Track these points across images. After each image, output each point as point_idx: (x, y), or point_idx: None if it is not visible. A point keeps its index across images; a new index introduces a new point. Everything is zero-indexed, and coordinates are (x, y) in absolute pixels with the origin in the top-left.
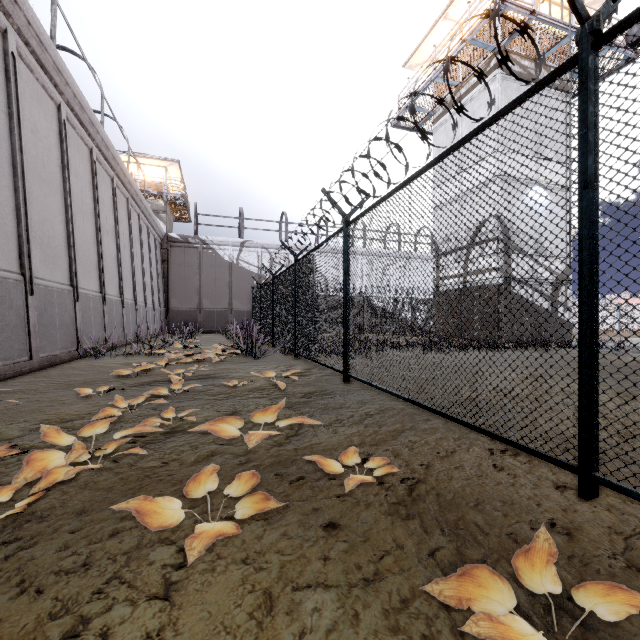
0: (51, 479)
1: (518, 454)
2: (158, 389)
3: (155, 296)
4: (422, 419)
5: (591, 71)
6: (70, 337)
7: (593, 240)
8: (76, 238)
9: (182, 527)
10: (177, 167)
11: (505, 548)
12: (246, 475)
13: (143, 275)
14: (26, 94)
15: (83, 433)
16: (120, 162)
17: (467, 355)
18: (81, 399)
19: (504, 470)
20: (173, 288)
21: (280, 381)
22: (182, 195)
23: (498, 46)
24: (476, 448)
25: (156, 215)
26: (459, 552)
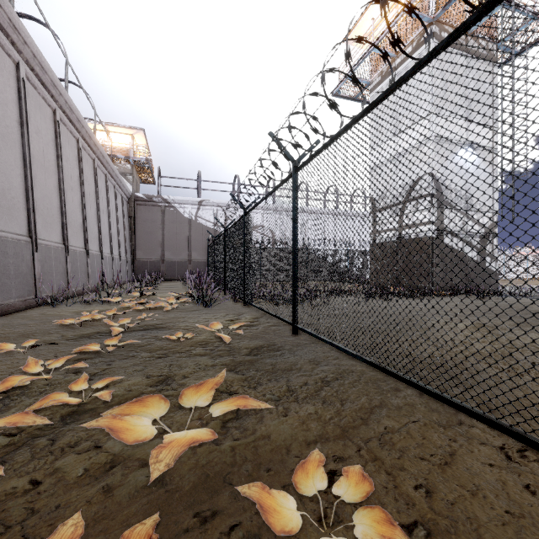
0: None
1: None
2: (90, 345)
3: (122, 248)
4: (390, 388)
5: None
6: (27, 286)
7: None
8: (36, 192)
9: None
10: (142, 135)
11: None
12: None
13: (109, 229)
14: None
15: None
16: (85, 125)
17: (406, 302)
18: (2, 357)
19: None
20: (139, 241)
21: (226, 333)
22: (146, 159)
23: None
24: (481, 445)
25: (124, 177)
26: None
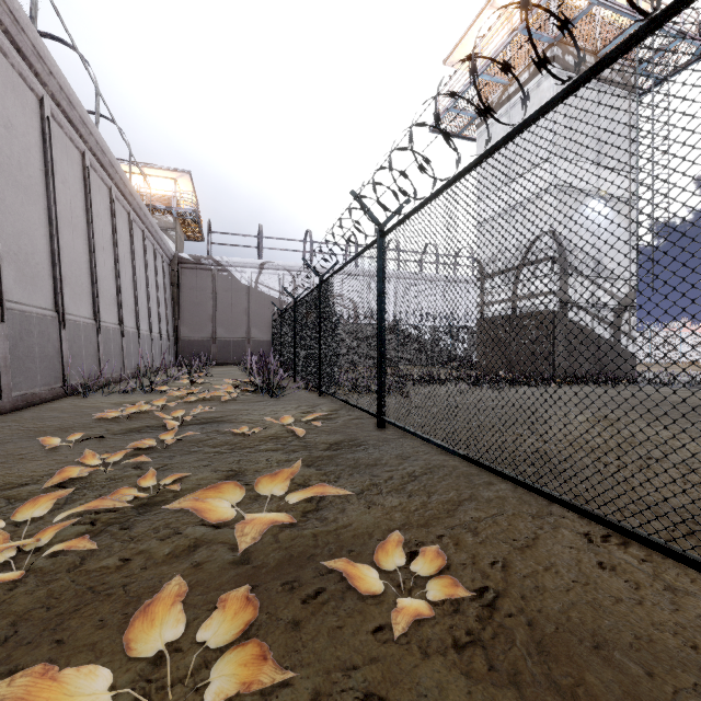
0: None
1: (628, 543)
2: (145, 439)
3: (163, 324)
4: (482, 483)
5: None
6: (54, 372)
7: None
8: (63, 255)
9: None
10: (188, 179)
11: None
12: (235, 594)
13: (148, 300)
14: None
15: (16, 513)
16: (119, 170)
17: (520, 392)
18: (46, 453)
19: (618, 574)
20: (184, 315)
21: (300, 426)
22: (194, 210)
23: None
24: (566, 532)
25: (164, 233)
26: None
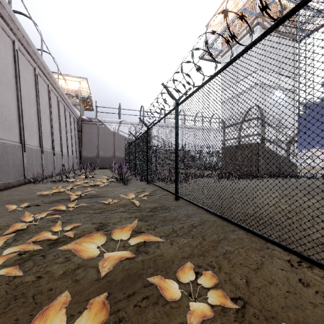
0: None
1: (312, 266)
2: (59, 206)
3: (74, 149)
4: (230, 230)
5: None
6: (19, 172)
7: None
8: (24, 116)
9: None
10: (86, 81)
11: None
12: (94, 304)
13: (66, 138)
14: None
15: None
16: (52, 76)
17: (242, 182)
18: (9, 213)
19: (311, 287)
20: (84, 145)
21: (137, 199)
22: (88, 96)
23: None
24: (277, 259)
25: (75, 107)
26: None
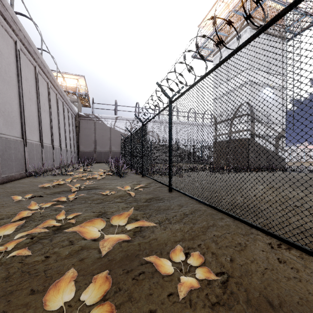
0: None
1: (290, 248)
2: (61, 197)
3: (72, 144)
4: (218, 218)
5: None
6: (21, 166)
7: None
8: (25, 113)
9: None
10: (83, 79)
11: None
12: (98, 276)
13: (65, 133)
14: None
15: None
16: (52, 74)
17: (233, 175)
18: (14, 203)
19: (287, 264)
20: (81, 140)
21: (133, 191)
22: (86, 93)
23: None
24: (260, 242)
25: (72, 103)
26: None
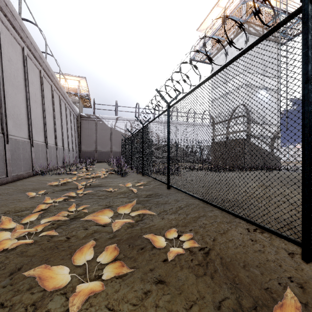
0: (0, 249)
1: (263, 232)
2: (70, 193)
3: (73, 144)
4: (209, 210)
5: (310, 15)
6: (28, 165)
7: (311, 113)
8: (32, 115)
9: (71, 283)
10: (85, 80)
11: (265, 298)
12: (111, 247)
13: (67, 134)
14: (5, 41)
15: (24, 220)
16: (55, 77)
17: (229, 174)
18: (29, 198)
19: (257, 242)
20: (83, 140)
21: (134, 188)
22: (87, 94)
23: (254, 4)
24: (240, 228)
25: (74, 104)
26: (238, 302)
